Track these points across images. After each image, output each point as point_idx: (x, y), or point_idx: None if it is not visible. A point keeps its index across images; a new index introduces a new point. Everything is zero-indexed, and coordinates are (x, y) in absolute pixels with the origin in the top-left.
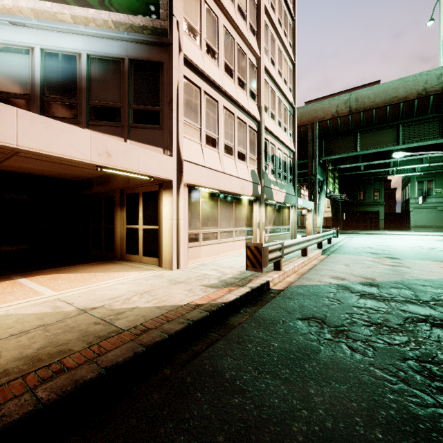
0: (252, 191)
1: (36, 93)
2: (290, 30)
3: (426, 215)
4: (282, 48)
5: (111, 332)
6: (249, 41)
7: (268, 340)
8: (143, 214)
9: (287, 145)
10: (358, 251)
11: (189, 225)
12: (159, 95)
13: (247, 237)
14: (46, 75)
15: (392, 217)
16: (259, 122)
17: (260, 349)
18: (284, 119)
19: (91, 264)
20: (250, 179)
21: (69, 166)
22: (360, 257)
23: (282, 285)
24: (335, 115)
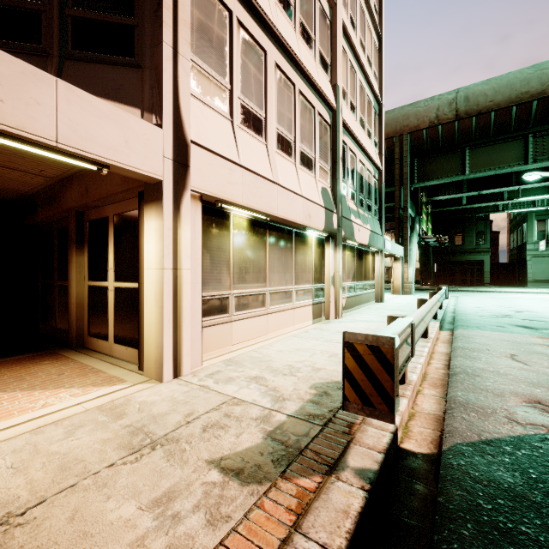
0: (325, 222)
1: None
2: None
3: None
4: (364, 7)
5: None
6: None
7: None
8: (115, 260)
9: (372, 158)
10: (497, 323)
11: (206, 282)
12: None
13: (315, 300)
14: None
15: (498, 268)
16: (334, 109)
17: None
18: (368, 118)
19: (5, 360)
20: (321, 202)
21: None
22: (515, 335)
23: (424, 432)
24: (434, 123)
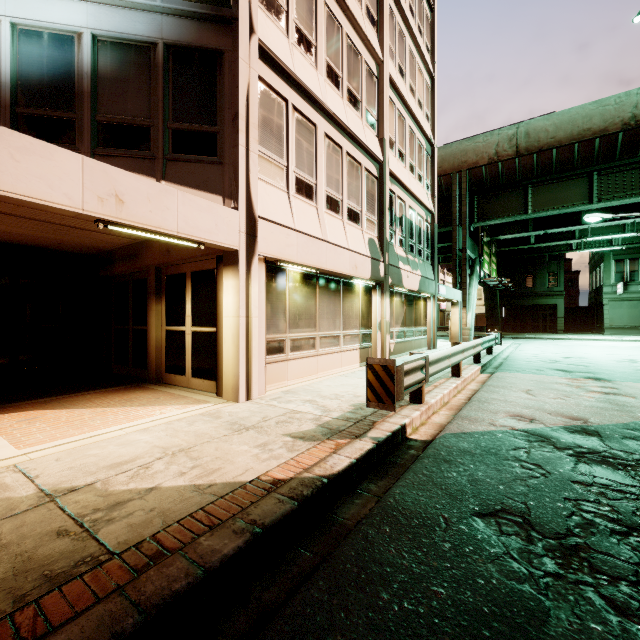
0: (371, 272)
1: (3, 100)
2: (427, 25)
3: (628, 311)
4: (415, 51)
5: (82, 561)
6: (366, 32)
7: (424, 576)
8: (192, 309)
9: (423, 202)
10: (538, 367)
11: (268, 327)
12: (216, 107)
13: (362, 344)
14: (20, 68)
15: (575, 313)
16: (381, 163)
17: (410, 607)
18: (419, 162)
19: (105, 390)
20: (368, 253)
21: (68, 228)
22: (546, 377)
23: (428, 431)
24: (494, 159)
